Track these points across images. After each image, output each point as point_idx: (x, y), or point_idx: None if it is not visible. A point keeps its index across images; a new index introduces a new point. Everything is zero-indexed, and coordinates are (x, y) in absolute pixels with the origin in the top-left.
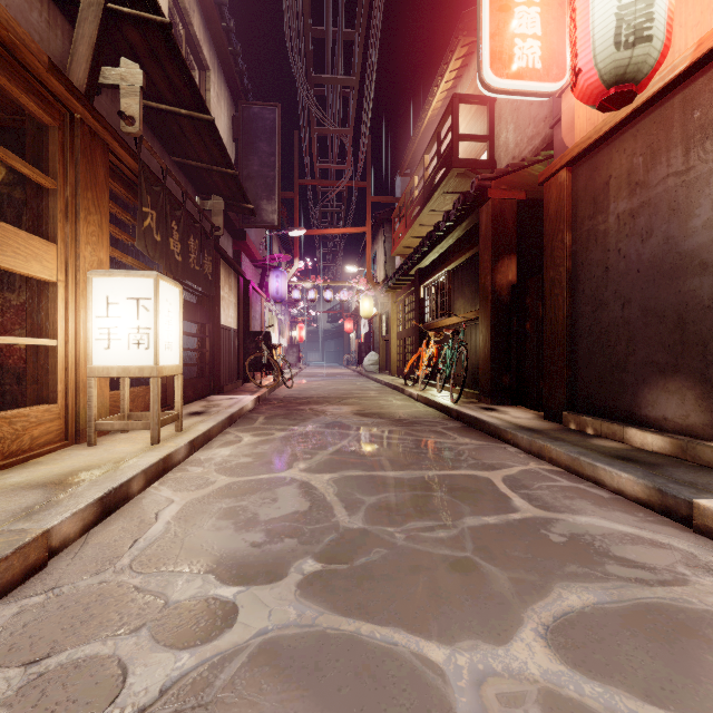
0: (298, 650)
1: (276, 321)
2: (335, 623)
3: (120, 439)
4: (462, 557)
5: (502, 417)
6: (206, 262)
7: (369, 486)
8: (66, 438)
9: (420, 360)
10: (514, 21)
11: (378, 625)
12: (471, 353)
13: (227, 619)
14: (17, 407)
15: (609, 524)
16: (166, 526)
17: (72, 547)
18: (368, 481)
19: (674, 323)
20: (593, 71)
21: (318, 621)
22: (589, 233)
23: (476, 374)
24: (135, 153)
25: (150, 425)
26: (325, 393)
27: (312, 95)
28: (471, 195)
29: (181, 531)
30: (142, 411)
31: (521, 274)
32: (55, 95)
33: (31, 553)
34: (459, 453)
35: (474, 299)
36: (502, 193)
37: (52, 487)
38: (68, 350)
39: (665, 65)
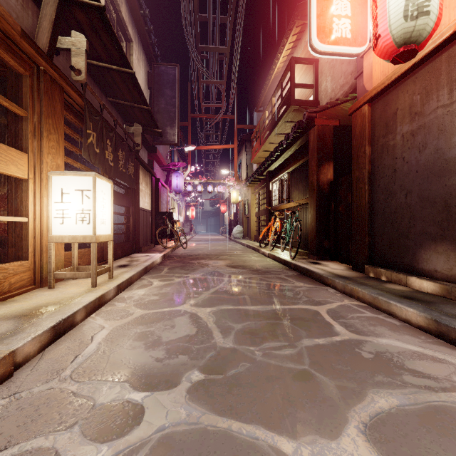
0: (186, 443)
1: (176, 205)
2: (214, 421)
3: (71, 284)
4: (302, 369)
5: (324, 268)
6: (130, 166)
7: (237, 316)
8: (34, 283)
9: (269, 230)
10: (332, 6)
11: (244, 423)
12: (303, 226)
13: (136, 418)
14: (2, 262)
15: (402, 344)
16: (98, 346)
17: (32, 361)
18: (236, 313)
19: (442, 206)
20: (388, 36)
21: (201, 419)
22: (383, 147)
23: (306, 240)
24: (81, 94)
25: (91, 274)
26: (208, 252)
27: (199, 58)
28: (303, 123)
29: (107, 350)
30: (87, 264)
31: (336, 174)
32: (26, 53)
33: (0, 367)
34: (297, 293)
35: (305, 190)
36: (324, 121)
37: (21, 318)
38: (35, 224)
39: (435, 34)
